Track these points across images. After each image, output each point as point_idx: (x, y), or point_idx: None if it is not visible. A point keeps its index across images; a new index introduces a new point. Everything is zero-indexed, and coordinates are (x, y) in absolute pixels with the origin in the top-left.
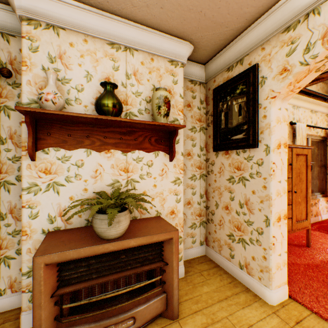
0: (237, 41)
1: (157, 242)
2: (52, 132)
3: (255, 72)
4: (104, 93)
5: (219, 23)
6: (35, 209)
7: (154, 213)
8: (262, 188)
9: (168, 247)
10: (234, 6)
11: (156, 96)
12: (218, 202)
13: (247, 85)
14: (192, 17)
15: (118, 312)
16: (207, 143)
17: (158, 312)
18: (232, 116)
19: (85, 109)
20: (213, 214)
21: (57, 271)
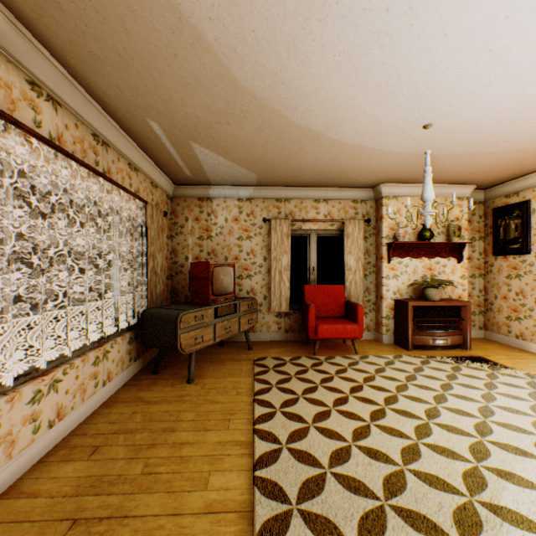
0: (512, 182)
1: (456, 307)
2: (394, 250)
3: (527, 205)
4: (424, 229)
5: (497, 178)
6: (387, 287)
7: (446, 296)
8: (532, 281)
9: (463, 310)
10: (508, 174)
11: (452, 226)
12: (496, 294)
13: (521, 212)
14: (478, 179)
15: (438, 335)
16: (485, 249)
17: (457, 343)
18: (509, 231)
19: (409, 236)
20: (491, 304)
21: (412, 311)
